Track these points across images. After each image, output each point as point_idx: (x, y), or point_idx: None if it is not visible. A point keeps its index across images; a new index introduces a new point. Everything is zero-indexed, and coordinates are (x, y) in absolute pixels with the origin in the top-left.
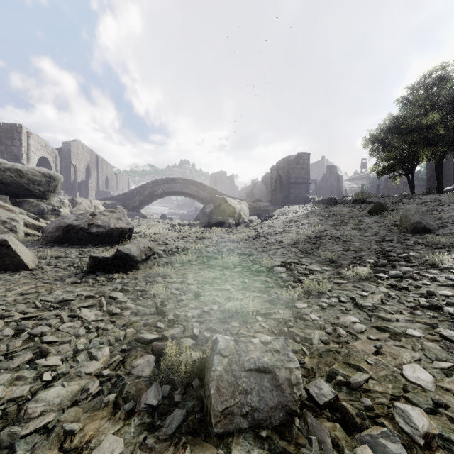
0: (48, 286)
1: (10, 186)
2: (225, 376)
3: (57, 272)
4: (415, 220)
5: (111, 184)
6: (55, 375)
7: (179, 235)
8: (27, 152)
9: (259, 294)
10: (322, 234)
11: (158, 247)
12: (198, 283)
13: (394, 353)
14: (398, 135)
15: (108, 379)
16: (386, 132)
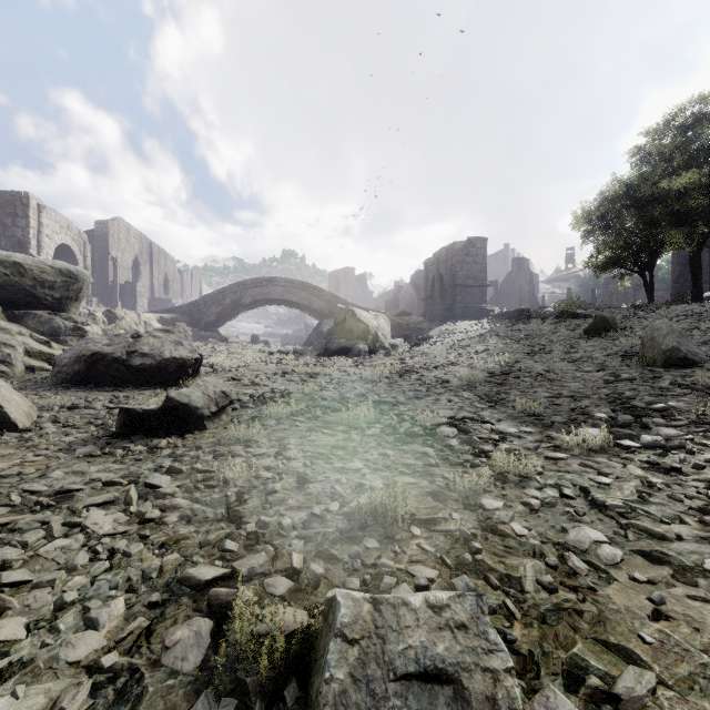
0: (43, 462)
1: (5, 291)
2: (352, 693)
3: (66, 435)
4: (669, 346)
5: (172, 288)
6: (6, 666)
7: (277, 370)
8: (38, 237)
9: (414, 478)
10: (512, 368)
11: (242, 389)
12: (306, 456)
13: (691, 616)
14: (630, 208)
15: (112, 679)
16: (611, 204)
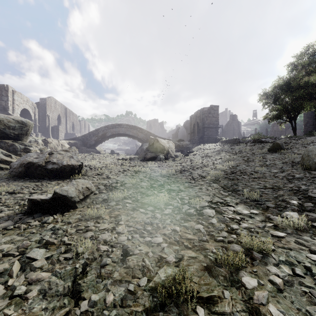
0: None
1: None
2: None
3: (0, 212)
4: None
5: (76, 128)
6: None
7: (121, 169)
8: (12, 105)
9: (194, 252)
10: (236, 169)
11: (102, 181)
12: (129, 231)
13: None
14: (287, 91)
15: None
16: (278, 89)
